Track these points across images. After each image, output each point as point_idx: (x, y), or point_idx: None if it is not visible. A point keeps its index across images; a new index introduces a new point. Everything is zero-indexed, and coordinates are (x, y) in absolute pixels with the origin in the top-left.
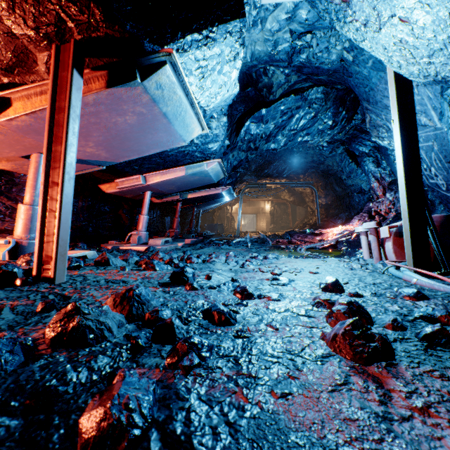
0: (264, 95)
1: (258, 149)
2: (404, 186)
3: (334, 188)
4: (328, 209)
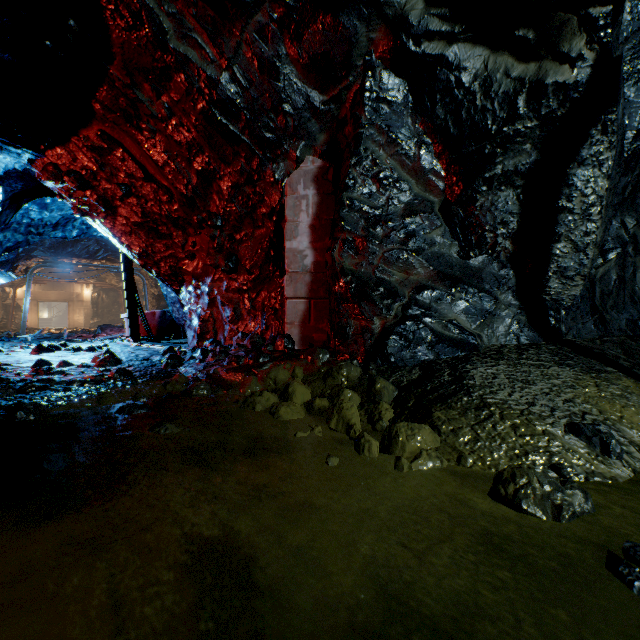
0: None
1: (43, 235)
2: (126, 294)
3: None
4: (160, 301)
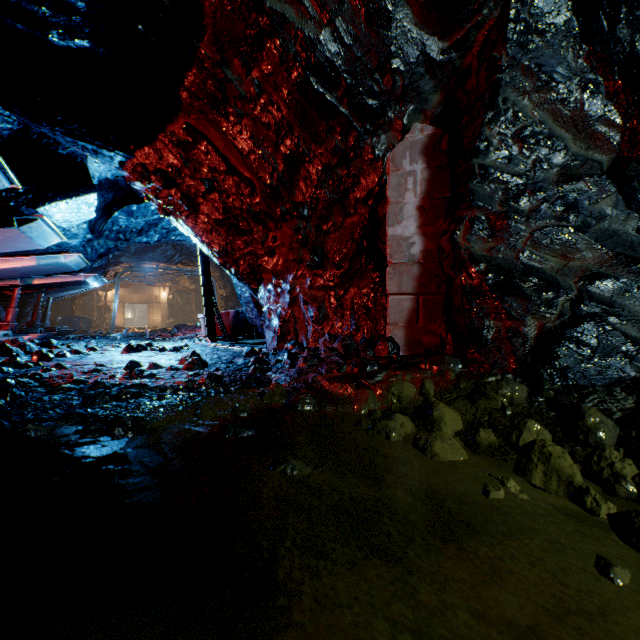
0: (136, 191)
1: (130, 240)
2: (203, 294)
3: (230, 280)
4: (228, 302)
